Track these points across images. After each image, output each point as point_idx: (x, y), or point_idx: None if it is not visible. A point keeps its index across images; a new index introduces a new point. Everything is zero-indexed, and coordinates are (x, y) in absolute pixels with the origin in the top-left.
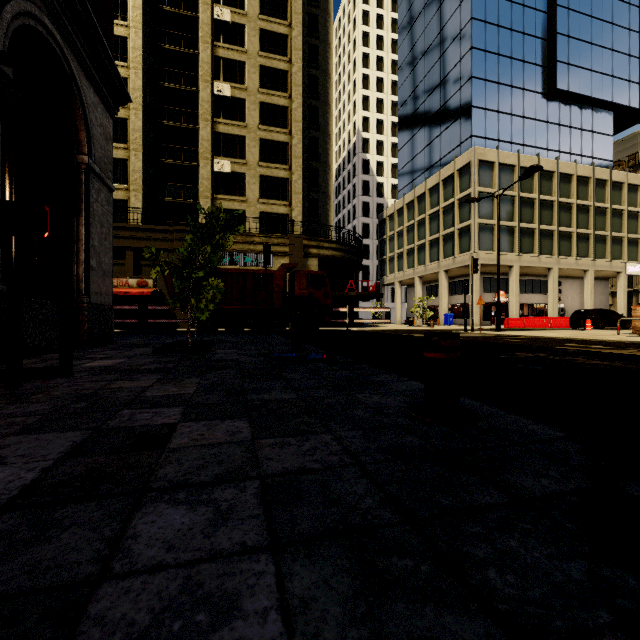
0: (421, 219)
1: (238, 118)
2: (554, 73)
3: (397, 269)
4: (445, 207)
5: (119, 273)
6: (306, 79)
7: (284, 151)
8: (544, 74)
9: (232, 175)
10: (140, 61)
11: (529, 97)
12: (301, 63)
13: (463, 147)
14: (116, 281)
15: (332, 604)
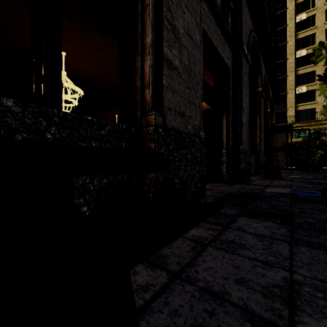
0: None
1: (310, 63)
2: None
3: None
4: None
5: None
6: None
7: None
8: None
9: (306, 92)
10: None
11: None
12: None
13: None
14: None
15: None
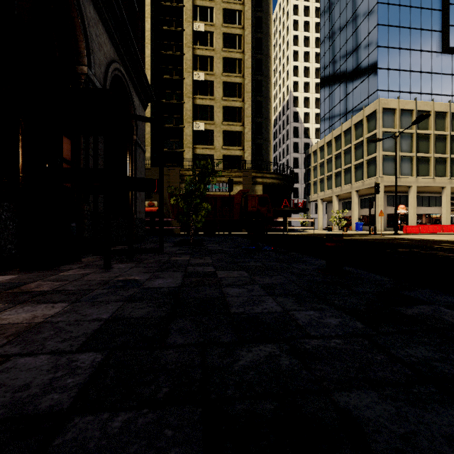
0: (338, 153)
1: (209, 94)
2: (447, 35)
3: (319, 190)
4: (356, 144)
5: None
6: (254, 62)
7: (239, 113)
8: (438, 37)
9: (205, 132)
10: (149, 64)
11: (425, 56)
12: (250, 52)
13: (370, 99)
14: None
15: (289, 302)
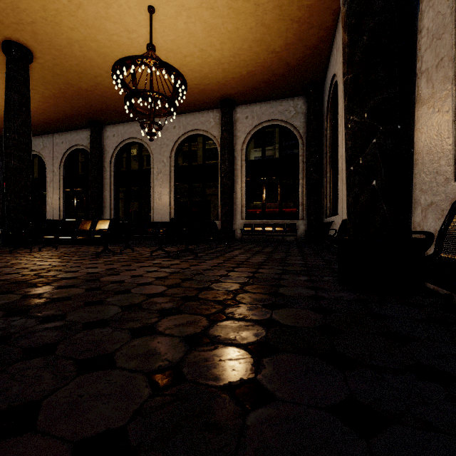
0: None
1: None
2: None
3: None
4: None
5: (273, 200)
6: None
7: None
8: None
9: None
10: None
11: None
12: None
13: None
14: (272, 205)
15: None
